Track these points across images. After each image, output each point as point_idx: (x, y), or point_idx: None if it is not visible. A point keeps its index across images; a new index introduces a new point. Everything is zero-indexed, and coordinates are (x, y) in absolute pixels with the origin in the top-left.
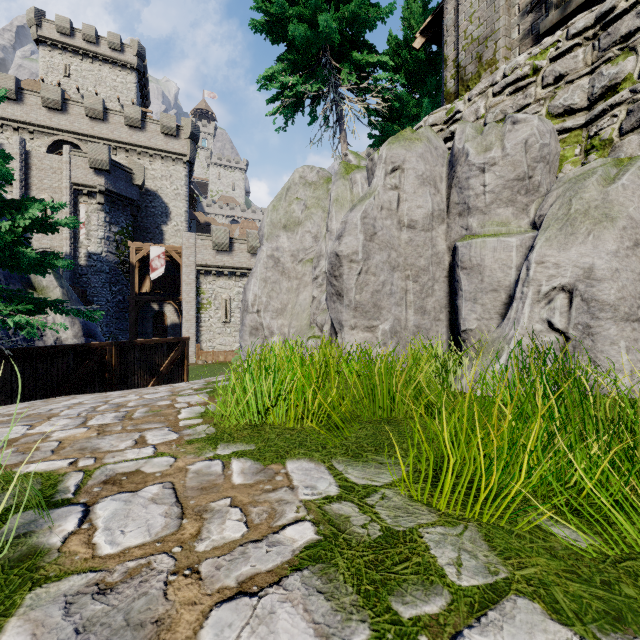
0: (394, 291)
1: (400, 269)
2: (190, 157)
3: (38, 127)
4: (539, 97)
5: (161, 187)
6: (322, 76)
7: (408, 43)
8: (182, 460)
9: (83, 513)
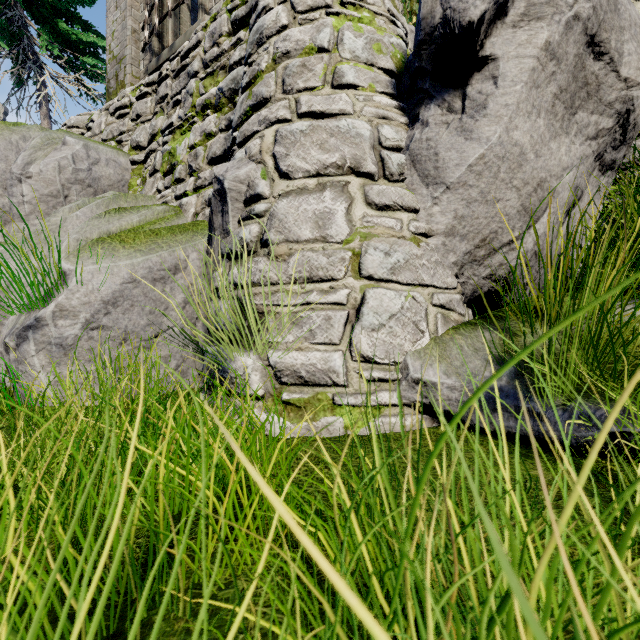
0: None
1: None
2: None
3: None
4: (129, 128)
5: None
6: (5, 32)
7: None
8: None
9: None
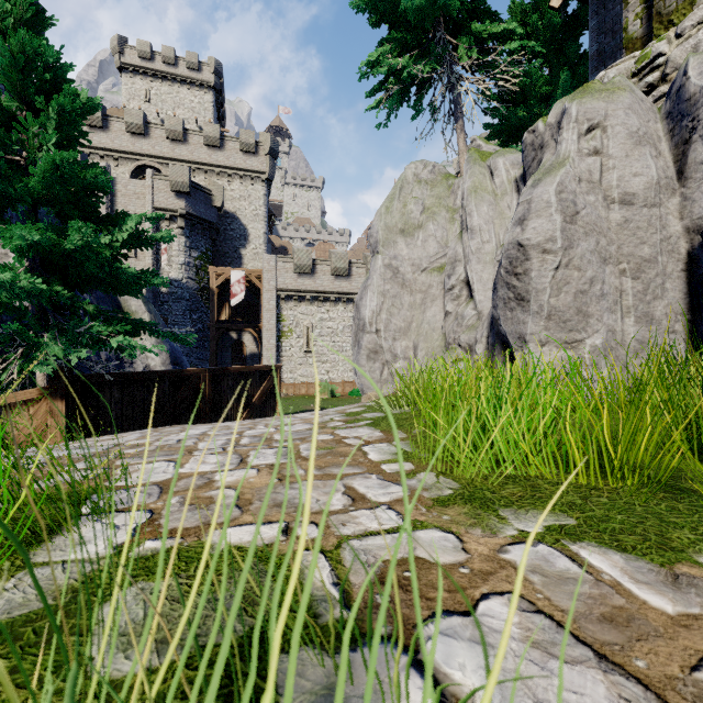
0: (606, 292)
1: (612, 261)
2: (269, 174)
3: (122, 153)
4: None
5: (239, 208)
6: (436, 54)
7: (537, 7)
8: (471, 539)
9: (420, 674)
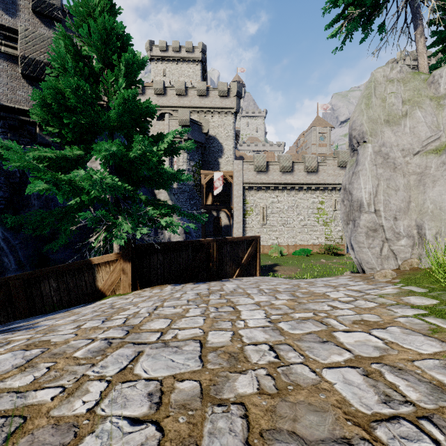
0: None
1: None
2: (236, 109)
3: None
4: None
5: (218, 133)
6: None
7: None
8: None
9: None
